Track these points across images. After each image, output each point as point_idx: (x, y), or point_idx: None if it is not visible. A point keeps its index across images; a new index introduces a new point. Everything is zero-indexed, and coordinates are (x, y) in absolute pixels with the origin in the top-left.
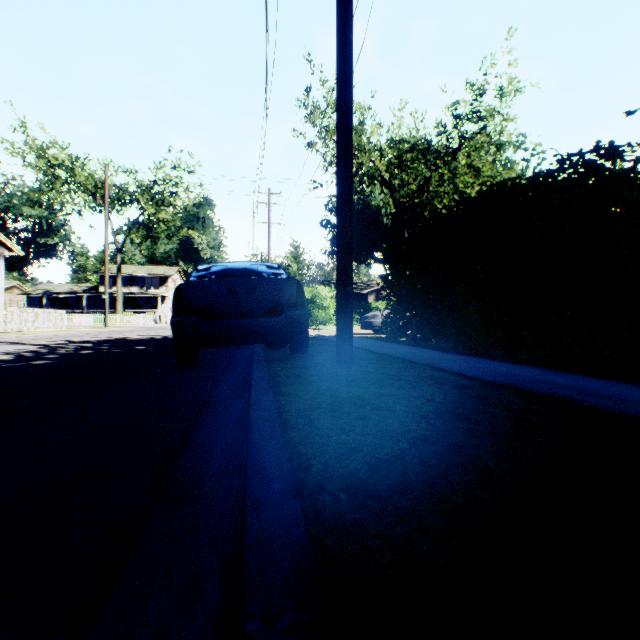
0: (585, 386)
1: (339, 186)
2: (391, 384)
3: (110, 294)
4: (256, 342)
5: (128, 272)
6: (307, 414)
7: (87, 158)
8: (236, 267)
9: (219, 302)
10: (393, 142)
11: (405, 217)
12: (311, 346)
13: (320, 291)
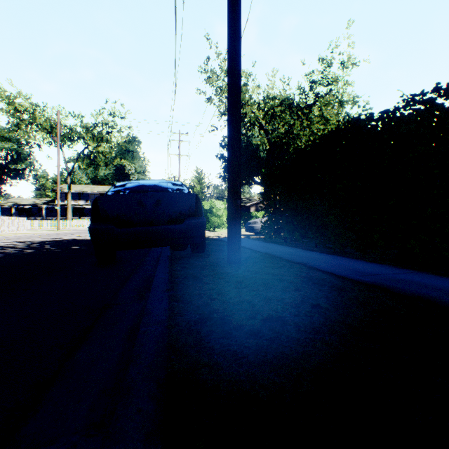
0: (443, 286)
1: (230, 117)
2: (276, 285)
3: (63, 206)
4: (161, 245)
5: (76, 190)
6: (197, 329)
7: (45, 106)
8: (147, 184)
9: (130, 212)
10: (268, 99)
11: (276, 152)
12: (208, 246)
13: (216, 204)
